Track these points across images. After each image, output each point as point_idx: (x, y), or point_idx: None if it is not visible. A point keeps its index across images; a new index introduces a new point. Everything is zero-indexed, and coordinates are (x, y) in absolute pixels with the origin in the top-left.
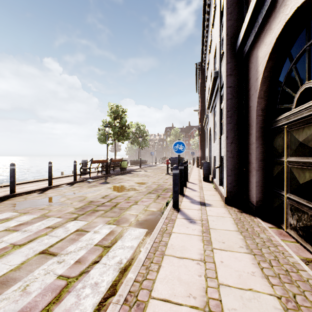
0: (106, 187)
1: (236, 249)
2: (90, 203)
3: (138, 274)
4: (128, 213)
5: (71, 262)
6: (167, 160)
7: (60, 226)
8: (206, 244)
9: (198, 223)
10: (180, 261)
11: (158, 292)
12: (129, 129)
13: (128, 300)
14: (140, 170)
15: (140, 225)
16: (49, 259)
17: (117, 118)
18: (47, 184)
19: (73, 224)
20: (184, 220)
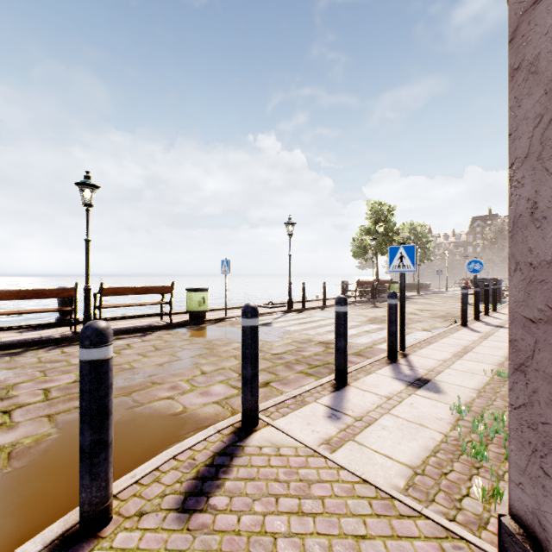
0: (380, 310)
1: (505, 342)
2: (374, 318)
3: (428, 338)
4: (414, 326)
5: (385, 335)
6: (466, 282)
7: (363, 325)
8: (481, 338)
9: (482, 333)
10: (456, 339)
11: (440, 342)
12: (398, 236)
13: (424, 341)
14: (418, 298)
15: (426, 331)
16: (372, 333)
17: (380, 222)
18: (319, 304)
19: (371, 325)
20: (468, 330)
